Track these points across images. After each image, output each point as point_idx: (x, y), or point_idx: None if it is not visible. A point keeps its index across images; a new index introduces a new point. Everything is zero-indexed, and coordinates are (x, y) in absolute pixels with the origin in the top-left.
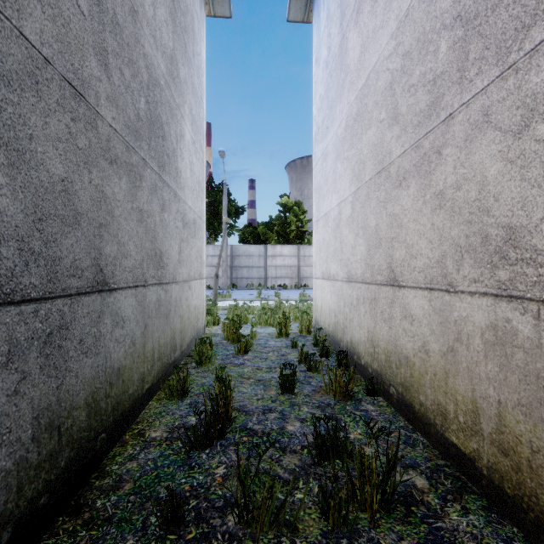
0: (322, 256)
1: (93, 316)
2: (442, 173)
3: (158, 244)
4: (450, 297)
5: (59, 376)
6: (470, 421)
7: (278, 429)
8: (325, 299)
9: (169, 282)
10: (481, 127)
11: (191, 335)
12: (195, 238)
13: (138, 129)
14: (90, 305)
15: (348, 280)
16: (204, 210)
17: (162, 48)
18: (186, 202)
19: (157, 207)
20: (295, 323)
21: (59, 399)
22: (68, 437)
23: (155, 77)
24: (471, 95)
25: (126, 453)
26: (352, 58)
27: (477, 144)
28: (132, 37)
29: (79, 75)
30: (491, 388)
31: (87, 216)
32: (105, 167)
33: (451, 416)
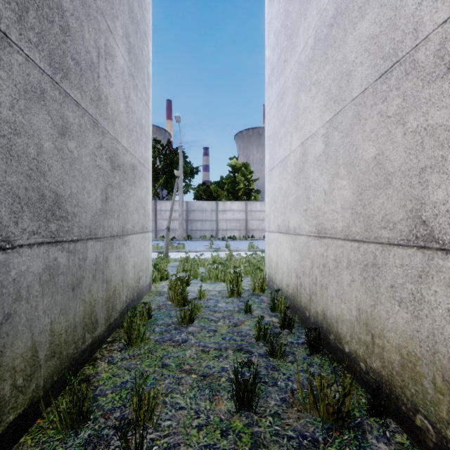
0: (278, 207)
1: None
2: None
3: (50, 182)
4: None
5: None
6: None
7: None
8: (283, 255)
9: (80, 239)
10: None
11: (128, 298)
12: (135, 186)
13: None
14: None
15: (319, 235)
16: (149, 158)
17: None
18: (118, 140)
19: (47, 126)
20: (246, 277)
21: None
22: None
23: None
24: None
25: None
26: None
27: None
28: None
29: None
30: None
31: None
32: None
33: None
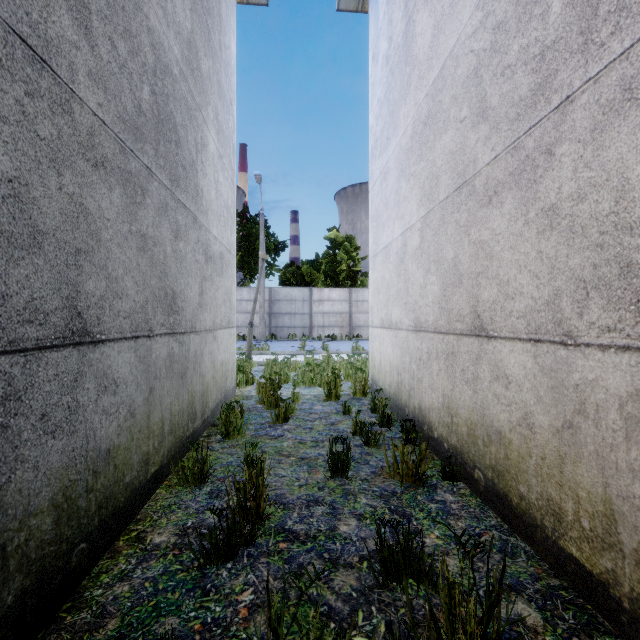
0: (381, 299)
1: (64, 380)
2: (554, 181)
3: (170, 282)
4: (567, 351)
5: (2, 471)
6: (601, 528)
7: (327, 530)
8: (386, 353)
9: (186, 332)
10: (619, 109)
11: (217, 398)
12: (223, 276)
13: (139, 126)
14: (60, 364)
15: (416, 328)
16: (234, 242)
17: (176, 27)
18: (210, 231)
19: (168, 234)
20: (347, 382)
21: (4, 505)
22: (20, 558)
23: (165, 62)
24: (602, 65)
25: (116, 569)
26: (421, 45)
27: (612, 134)
28: (129, 1)
29: (40, 31)
30: (637, 485)
31: (55, 236)
32: (86, 171)
33: (569, 519)
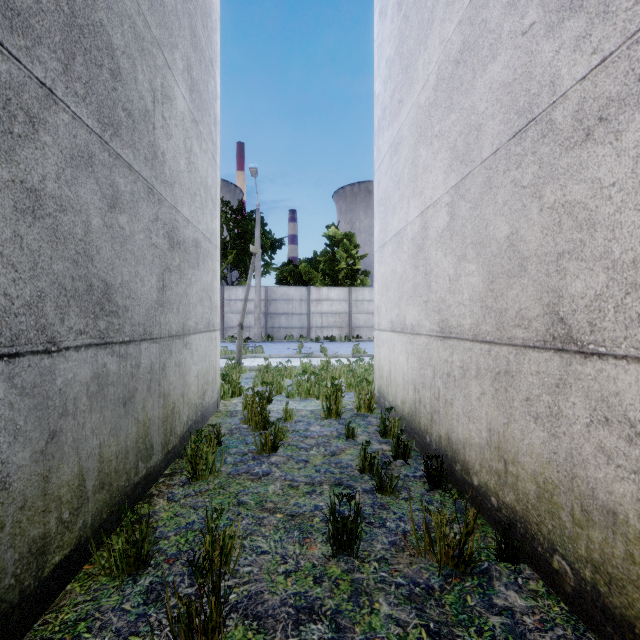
0: (391, 297)
1: None
2: None
3: (98, 269)
4: None
5: None
6: None
7: None
8: (397, 362)
9: (133, 340)
10: None
11: (190, 419)
12: (199, 269)
13: (19, 10)
14: None
15: (443, 334)
16: (217, 230)
17: None
18: (178, 209)
19: (95, 199)
20: (348, 392)
21: None
22: None
23: None
24: None
25: None
26: None
27: None
28: None
29: None
30: None
31: None
32: None
33: None
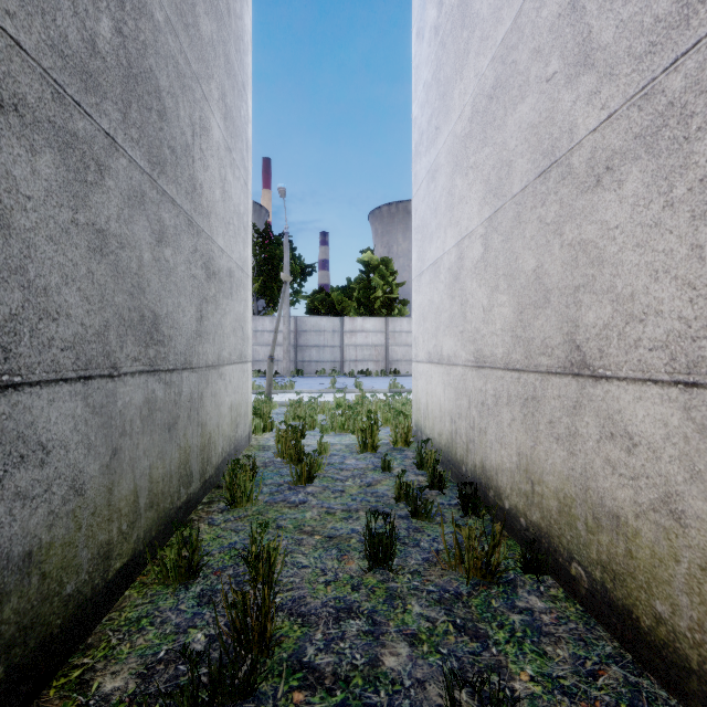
0: (428, 327)
1: None
2: None
3: (149, 300)
4: None
5: None
6: None
7: (365, 666)
8: (434, 394)
9: (176, 368)
10: None
11: (224, 451)
12: (232, 299)
13: (91, 71)
14: None
15: (477, 364)
16: (248, 258)
17: None
18: (213, 239)
19: (146, 234)
20: (385, 427)
21: None
22: None
23: None
24: None
25: None
26: None
27: None
28: None
29: None
30: None
31: None
32: None
33: None
